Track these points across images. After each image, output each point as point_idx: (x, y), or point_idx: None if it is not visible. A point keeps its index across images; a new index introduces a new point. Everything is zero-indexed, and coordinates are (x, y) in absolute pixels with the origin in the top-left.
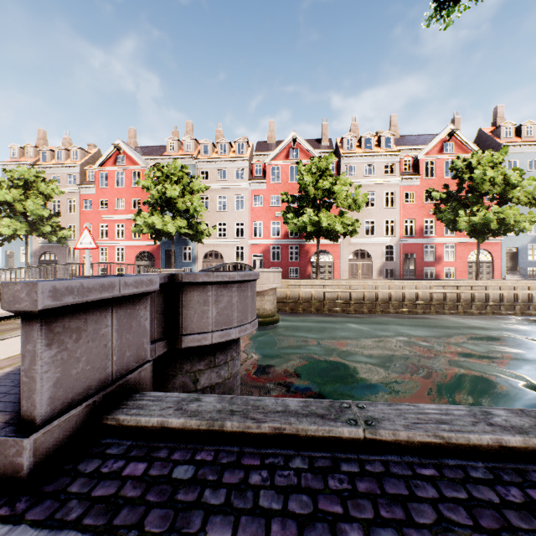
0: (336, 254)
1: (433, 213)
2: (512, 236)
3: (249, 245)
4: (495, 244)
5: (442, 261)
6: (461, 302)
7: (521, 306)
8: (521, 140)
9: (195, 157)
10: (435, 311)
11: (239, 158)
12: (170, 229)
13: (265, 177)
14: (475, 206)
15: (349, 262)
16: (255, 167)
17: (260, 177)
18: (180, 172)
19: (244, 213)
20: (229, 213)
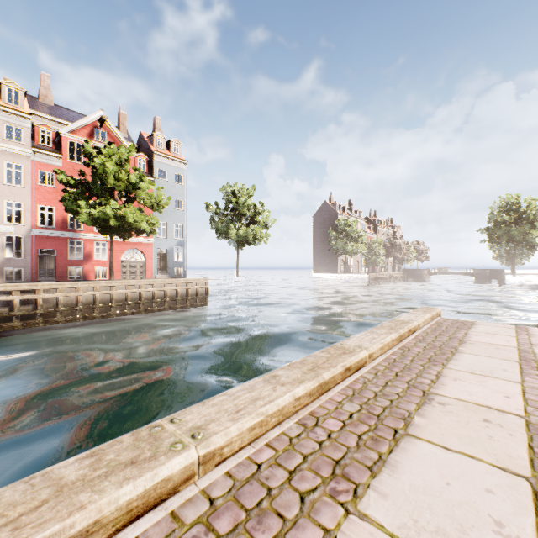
0: None
1: (62, 200)
2: (163, 239)
3: None
4: (148, 244)
5: (93, 260)
6: (79, 307)
7: (146, 304)
8: (171, 154)
9: None
10: (45, 322)
11: None
12: None
13: None
14: (100, 199)
15: None
16: None
17: None
18: None
19: None
20: None
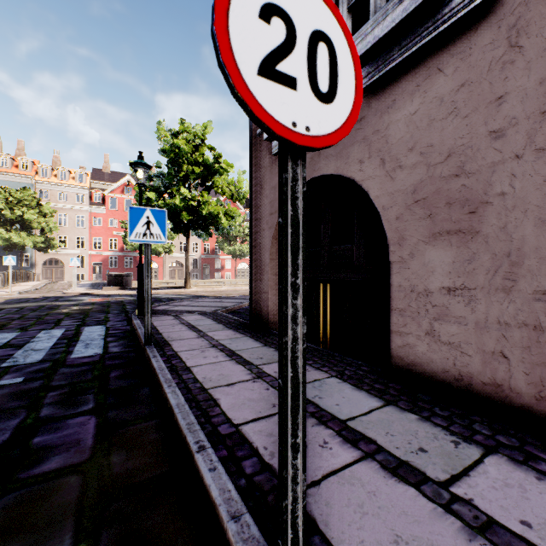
0: (160, 263)
1: (216, 242)
2: None
3: (89, 255)
4: None
5: (225, 269)
6: None
7: None
8: None
9: (34, 178)
10: None
11: (81, 187)
12: (28, 244)
13: (104, 203)
14: (232, 242)
15: (170, 269)
16: (95, 195)
17: (99, 204)
18: (30, 197)
19: (86, 230)
20: (71, 228)
